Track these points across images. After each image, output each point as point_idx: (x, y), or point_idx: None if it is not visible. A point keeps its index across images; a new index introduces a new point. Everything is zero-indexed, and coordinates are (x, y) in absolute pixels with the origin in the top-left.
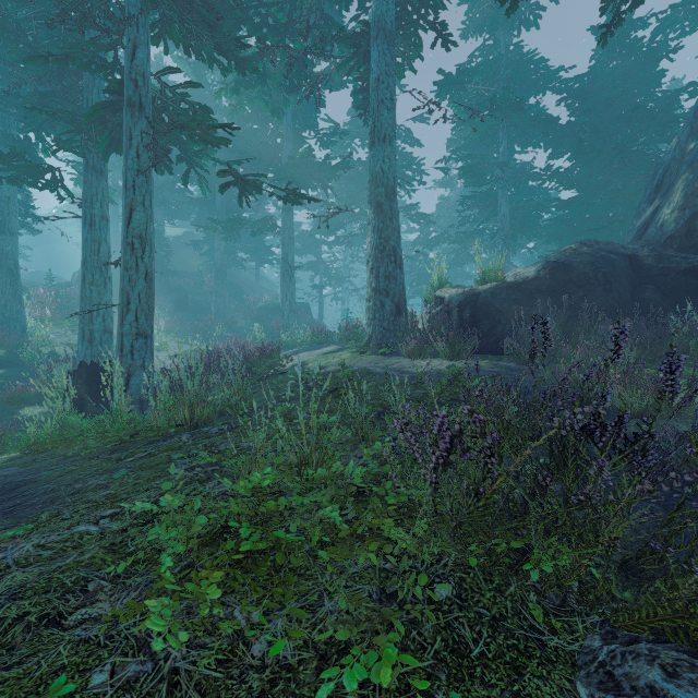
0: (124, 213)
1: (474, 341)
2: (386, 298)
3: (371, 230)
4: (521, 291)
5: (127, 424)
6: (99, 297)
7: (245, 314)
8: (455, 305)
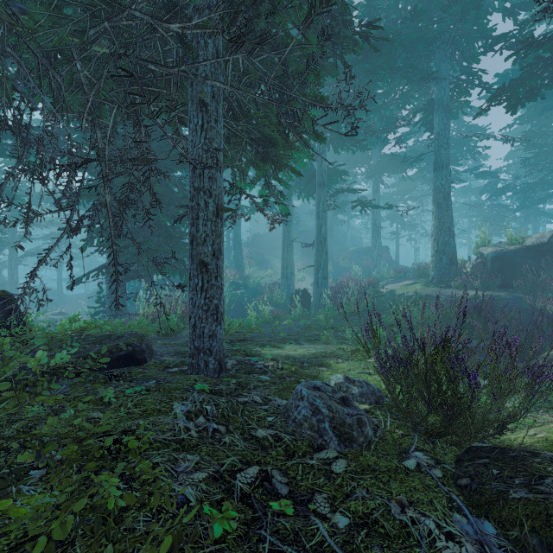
0: (317, 228)
1: (499, 281)
2: (443, 255)
3: (434, 218)
4: (536, 251)
5: (335, 311)
6: (289, 257)
7: (343, 256)
8: (488, 260)
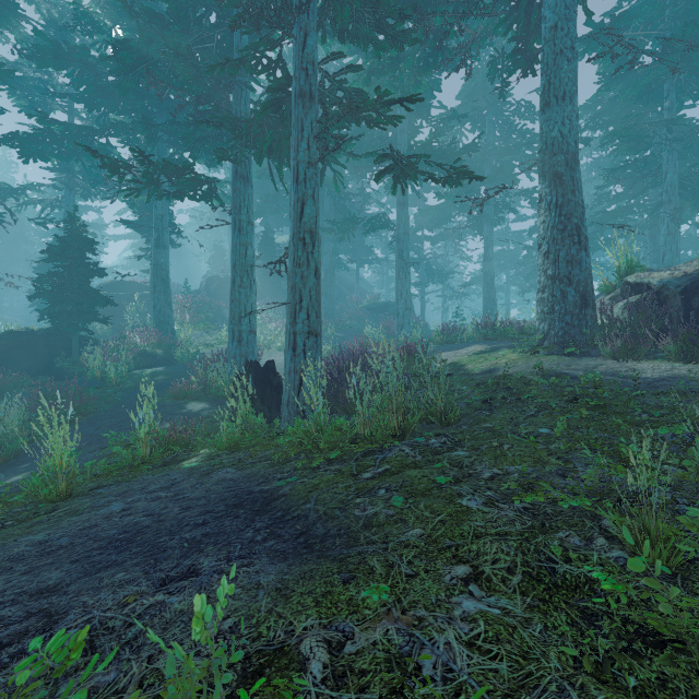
0: (295, 208)
1: None
2: (568, 287)
3: (544, 208)
4: None
5: (338, 431)
6: (246, 299)
7: (350, 315)
8: (676, 292)
